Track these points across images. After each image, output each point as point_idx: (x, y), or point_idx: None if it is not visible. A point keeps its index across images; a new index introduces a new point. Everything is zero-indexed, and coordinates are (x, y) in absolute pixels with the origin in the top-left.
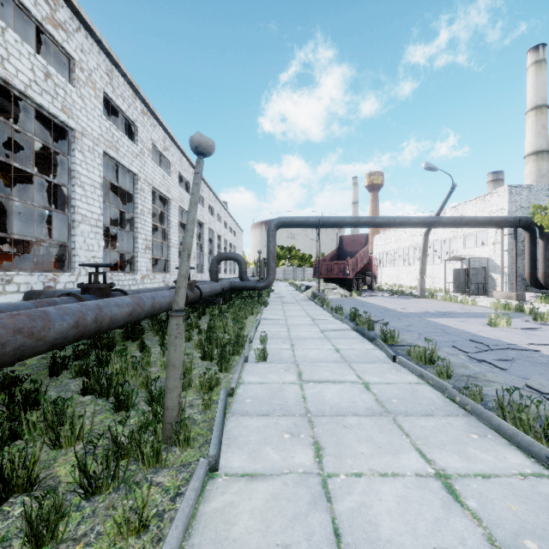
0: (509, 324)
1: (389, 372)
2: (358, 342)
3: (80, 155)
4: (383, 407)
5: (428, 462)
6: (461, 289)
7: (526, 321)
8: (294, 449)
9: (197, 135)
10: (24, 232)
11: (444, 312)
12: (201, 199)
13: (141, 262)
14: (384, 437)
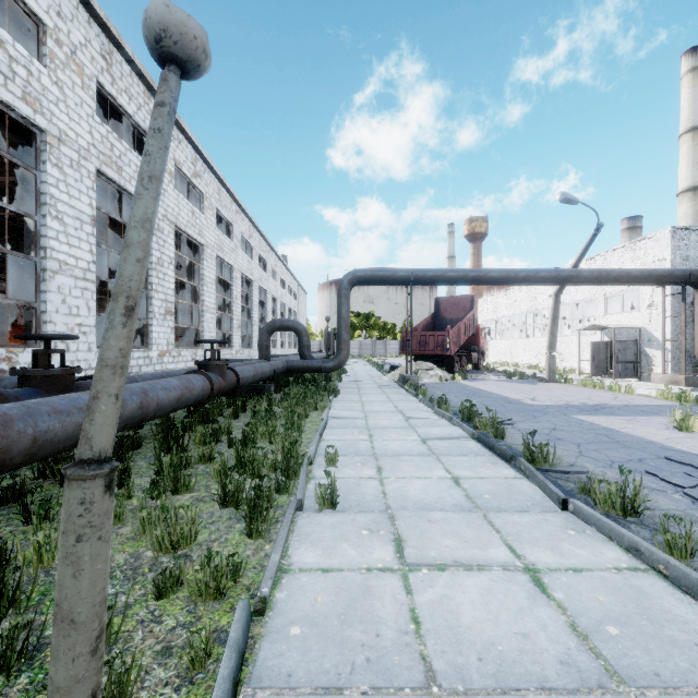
0: None
1: (566, 537)
2: (486, 463)
3: (55, 171)
4: (597, 657)
5: None
6: (602, 370)
7: None
8: None
9: (157, 5)
10: None
11: (595, 405)
12: (249, 248)
13: (158, 332)
14: None
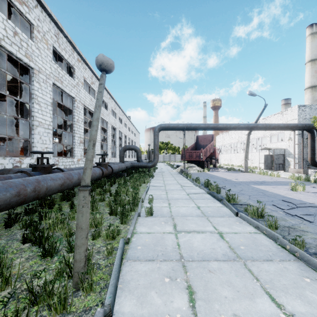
0: (304, 189)
1: (235, 224)
2: (211, 202)
3: (37, 84)
4: (235, 253)
5: (278, 307)
6: (269, 167)
7: (313, 187)
8: (173, 293)
9: (100, 56)
10: (6, 133)
11: (261, 181)
12: (114, 114)
13: (77, 151)
14: (240, 281)
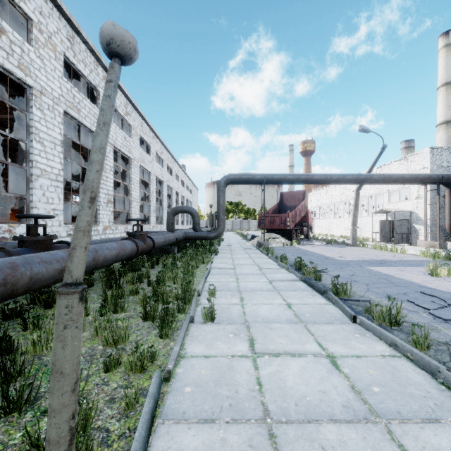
0: (449, 274)
1: (354, 338)
2: (308, 295)
3: (38, 112)
4: (365, 403)
5: None
6: (387, 238)
7: None
8: None
9: (108, 25)
10: None
11: (380, 260)
12: (160, 160)
13: (103, 214)
14: None
